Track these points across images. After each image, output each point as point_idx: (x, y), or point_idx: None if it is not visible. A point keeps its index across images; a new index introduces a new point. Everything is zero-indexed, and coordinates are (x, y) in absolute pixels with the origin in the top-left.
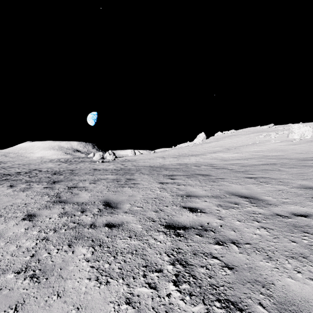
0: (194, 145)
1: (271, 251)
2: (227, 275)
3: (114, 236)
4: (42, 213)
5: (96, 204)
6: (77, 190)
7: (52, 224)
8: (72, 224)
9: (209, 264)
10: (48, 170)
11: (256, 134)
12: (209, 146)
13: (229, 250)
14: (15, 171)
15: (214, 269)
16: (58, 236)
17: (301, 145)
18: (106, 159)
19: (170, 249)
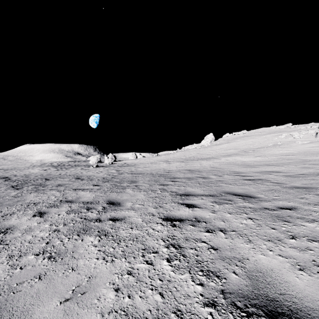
0: (202, 147)
1: None
2: None
3: None
4: None
5: None
6: None
7: None
8: None
9: None
10: (19, 179)
11: (273, 135)
12: (220, 148)
13: None
14: None
15: None
16: None
17: None
18: (103, 163)
19: None
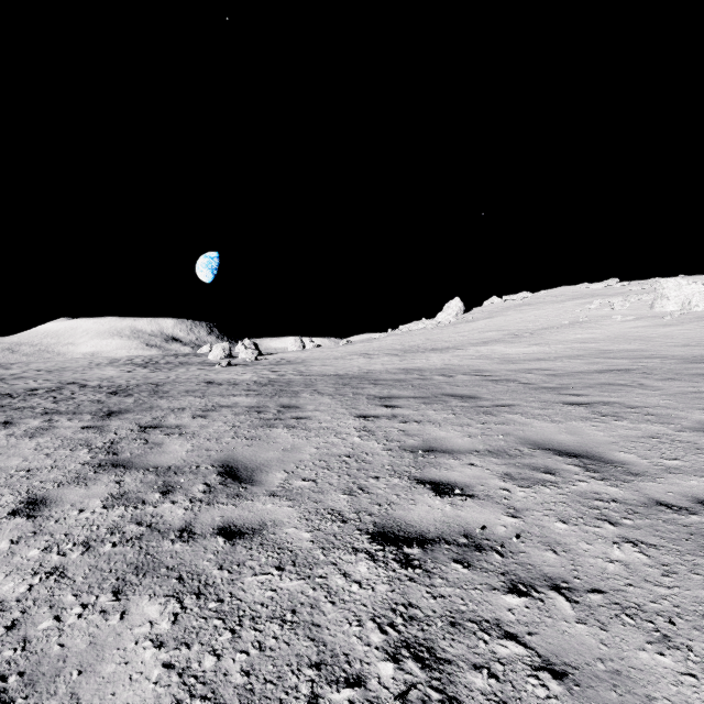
0: (437, 326)
1: (664, 617)
2: (552, 698)
3: (237, 566)
4: (63, 497)
5: (201, 472)
6: (159, 434)
7: (83, 528)
8: (134, 527)
9: (497, 659)
10: (102, 384)
11: (578, 302)
12: (472, 329)
13: (548, 613)
14: (26, 386)
15: (514, 676)
16: (93, 565)
17: (684, 325)
18: (237, 359)
19: (388, 608)
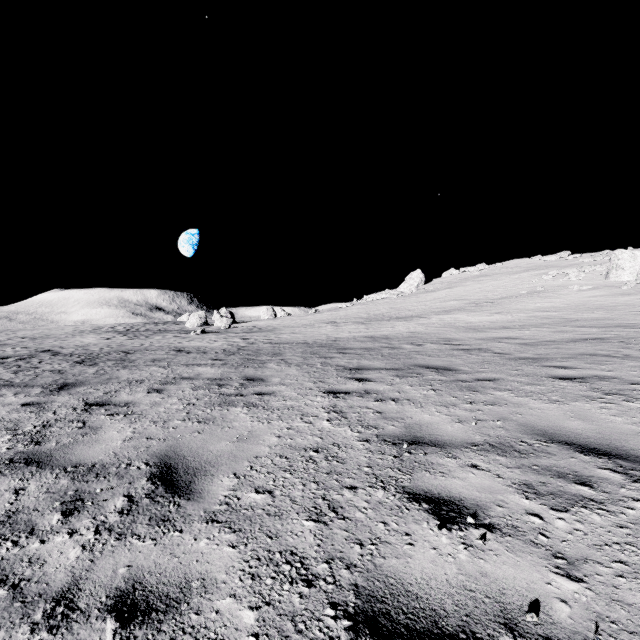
0: (400, 295)
1: None
2: None
3: None
4: None
5: (129, 475)
6: (102, 415)
7: None
8: None
9: None
10: (75, 352)
11: (533, 273)
12: (433, 298)
13: None
14: None
15: None
16: None
17: None
18: (213, 327)
19: None
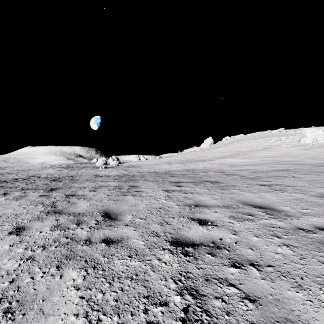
0: (201, 150)
1: (299, 277)
2: (249, 310)
3: (111, 256)
4: (32, 226)
5: (94, 215)
6: (74, 199)
7: (42, 240)
8: (65, 239)
9: (225, 294)
10: (47, 176)
11: (265, 139)
12: (217, 151)
13: (248, 275)
14: (12, 177)
15: (233, 301)
16: (47, 255)
17: (314, 149)
18: (109, 165)
19: (178, 273)
